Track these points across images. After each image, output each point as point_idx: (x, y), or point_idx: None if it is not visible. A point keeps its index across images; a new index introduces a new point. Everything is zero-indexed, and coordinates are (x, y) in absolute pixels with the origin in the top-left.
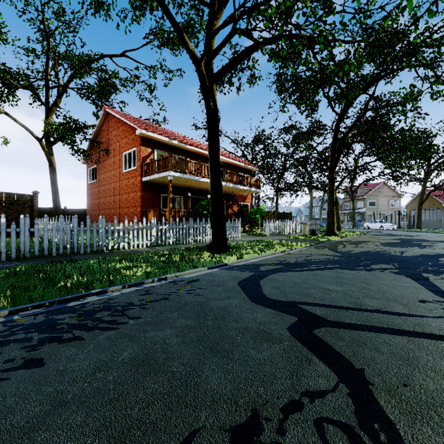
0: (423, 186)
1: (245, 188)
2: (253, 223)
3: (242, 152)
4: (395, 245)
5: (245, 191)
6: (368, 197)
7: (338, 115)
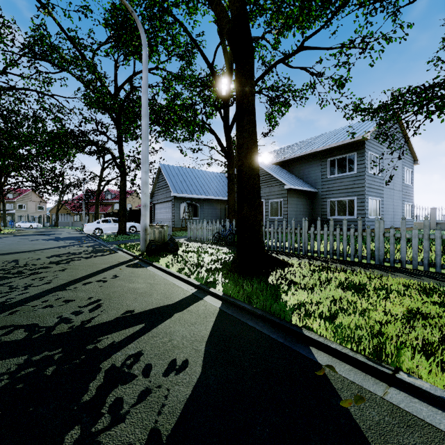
0: (59, 200)
1: None
2: None
3: None
4: (41, 232)
5: None
6: (18, 201)
7: None
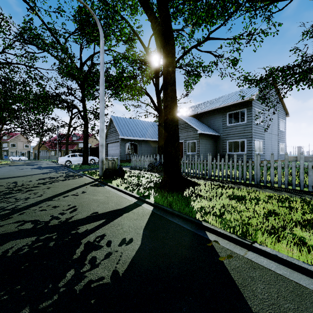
0: (40, 140)
1: None
2: None
3: None
4: (27, 163)
5: None
6: (11, 141)
7: None
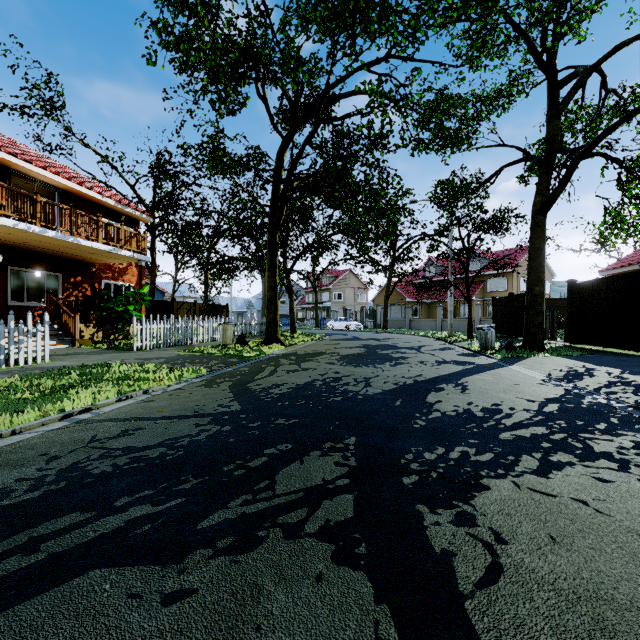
0: (389, 275)
1: (100, 246)
2: (120, 322)
3: (131, 188)
4: (359, 360)
5: (110, 256)
6: (334, 287)
7: (282, 137)
